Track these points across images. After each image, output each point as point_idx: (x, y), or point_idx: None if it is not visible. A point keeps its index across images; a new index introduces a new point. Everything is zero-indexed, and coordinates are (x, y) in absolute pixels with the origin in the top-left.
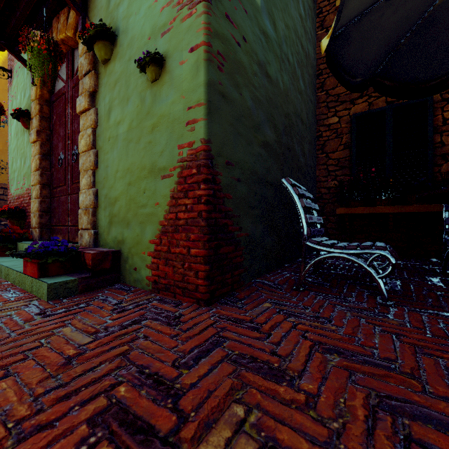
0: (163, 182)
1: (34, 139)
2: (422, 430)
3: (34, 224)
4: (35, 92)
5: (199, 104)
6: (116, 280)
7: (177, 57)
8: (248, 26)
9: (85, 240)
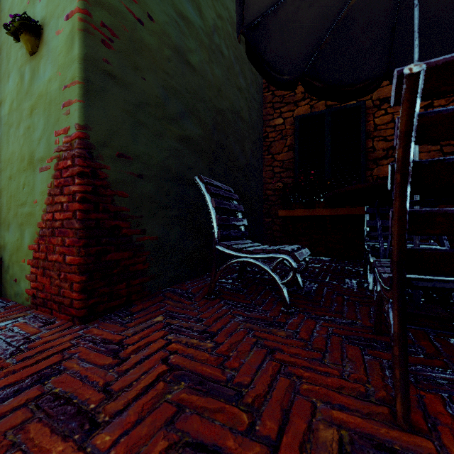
0: (41, 175)
1: None
2: None
3: None
4: None
5: (74, 82)
6: None
7: (53, 25)
8: (156, 3)
9: None
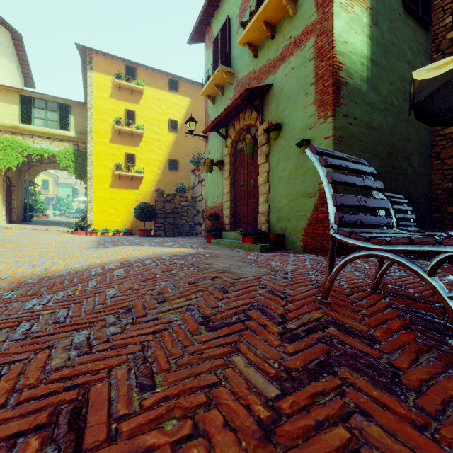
0: (309, 199)
1: (227, 177)
2: (404, 273)
3: (226, 222)
4: (227, 151)
5: None
6: (282, 248)
7: (317, 141)
8: (357, 110)
9: (263, 229)
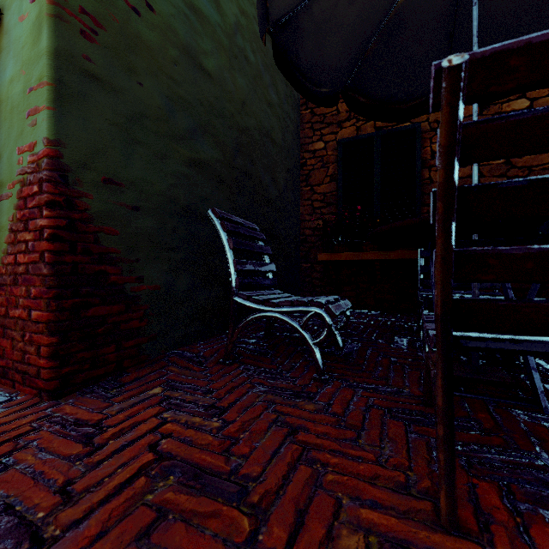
0: (0, 205)
1: None
2: None
3: None
4: None
5: (41, 83)
6: None
7: (16, 9)
8: None
9: None
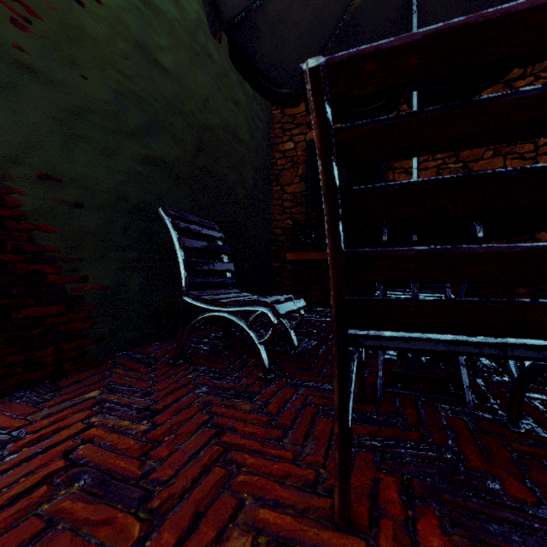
0: None
1: None
2: None
3: None
4: None
5: None
6: None
7: None
8: None
9: None
